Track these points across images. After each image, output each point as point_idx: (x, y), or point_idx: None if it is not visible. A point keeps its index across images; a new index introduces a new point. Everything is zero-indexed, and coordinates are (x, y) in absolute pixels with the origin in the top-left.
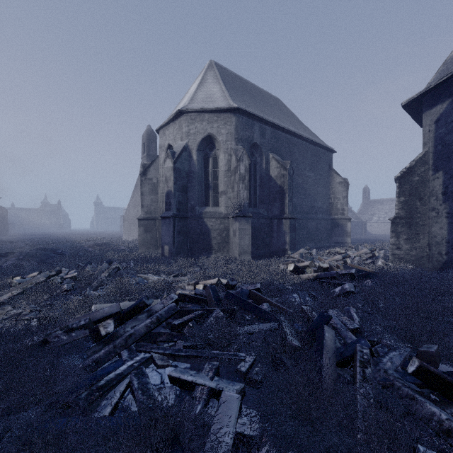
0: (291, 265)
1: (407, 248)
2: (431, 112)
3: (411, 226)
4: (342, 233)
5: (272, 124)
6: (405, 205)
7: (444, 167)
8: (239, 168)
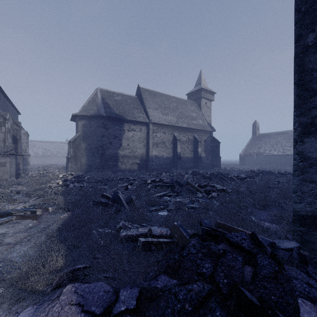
0: (61, 175)
1: (74, 167)
2: (81, 121)
3: (76, 159)
4: (26, 163)
5: (5, 94)
6: (74, 152)
7: (86, 141)
8: (8, 125)
